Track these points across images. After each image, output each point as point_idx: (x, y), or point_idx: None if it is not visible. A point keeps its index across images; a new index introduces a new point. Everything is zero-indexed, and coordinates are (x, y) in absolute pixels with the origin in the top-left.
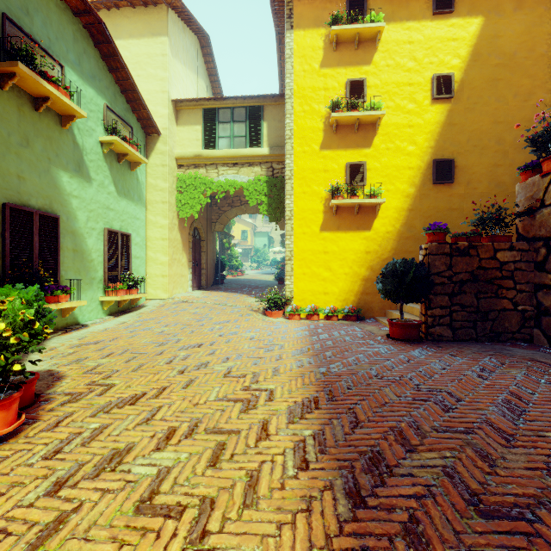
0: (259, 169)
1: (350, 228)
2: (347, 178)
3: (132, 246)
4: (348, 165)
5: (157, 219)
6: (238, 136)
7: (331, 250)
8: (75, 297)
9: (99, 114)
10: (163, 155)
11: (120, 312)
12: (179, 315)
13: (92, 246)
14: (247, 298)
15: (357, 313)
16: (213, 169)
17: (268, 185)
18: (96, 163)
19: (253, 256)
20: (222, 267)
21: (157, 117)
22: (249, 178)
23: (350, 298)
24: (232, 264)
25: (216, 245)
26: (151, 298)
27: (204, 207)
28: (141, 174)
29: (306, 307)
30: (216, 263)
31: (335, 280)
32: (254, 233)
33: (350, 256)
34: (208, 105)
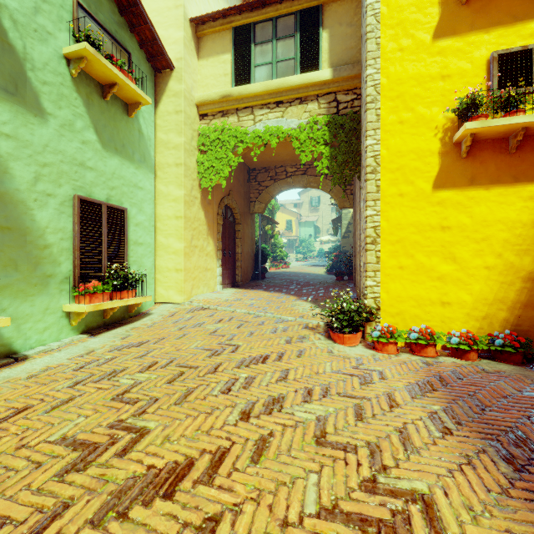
0: (315, 105)
1: (499, 180)
2: (493, 83)
3: (129, 227)
4: (495, 57)
5: (170, 190)
6: (283, 59)
7: (457, 224)
8: (5, 308)
9: (63, 12)
10: (176, 97)
11: (106, 326)
12: (186, 337)
13: (47, 223)
14: (296, 302)
15: (526, 349)
16: (247, 114)
17: (330, 128)
18: (57, 89)
19: (298, 247)
20: (263, 258)
21: (169, 45)
22: (299, 121)
23: (499, 314)
24: (275, 255)
25: (257, 233)
26: (162, 301)
27: (240, 180)
28: (147, 125)
29: (410, 330)
30: (256, 253)
31: (464, 279)
32: (299, 223)
33: (499, 233)
34: (240, 20)
